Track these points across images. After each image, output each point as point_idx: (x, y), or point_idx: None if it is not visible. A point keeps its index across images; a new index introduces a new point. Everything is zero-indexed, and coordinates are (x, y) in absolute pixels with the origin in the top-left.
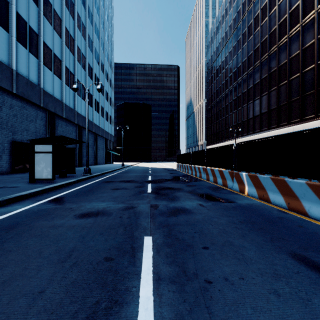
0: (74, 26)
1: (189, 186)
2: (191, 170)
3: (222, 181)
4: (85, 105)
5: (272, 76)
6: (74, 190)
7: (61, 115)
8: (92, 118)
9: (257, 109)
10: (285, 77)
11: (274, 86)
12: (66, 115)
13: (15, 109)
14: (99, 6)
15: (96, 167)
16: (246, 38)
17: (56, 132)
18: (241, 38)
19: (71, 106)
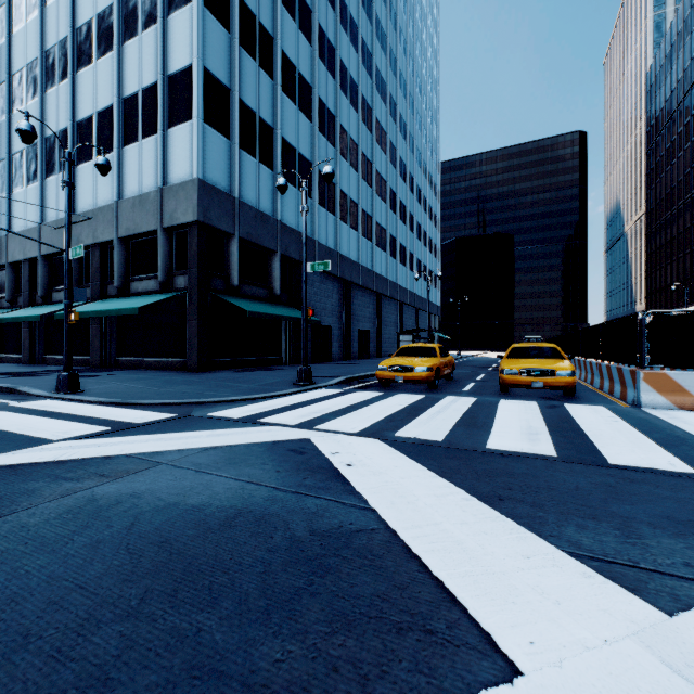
0: (396, 176)
1: None
2: None
3: None
4: (406, 272)
5: None
6: None
7: (386, 295)
8: (413, 288)
9: None
10: None
11: None
12: (390, 293)
13: (359, 299)
14: (420, 115)
15: None
16: None
17: (381, 315)
18: None
19: (393, 279)
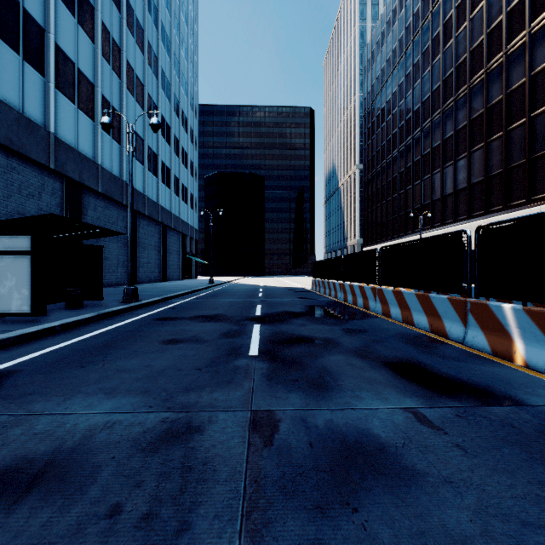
0: (121, 24)
1: (352, 334)
2: (344, 293)
3: (429, 320)
4: (143, 171)
5: (493, 112)
6: (68, 346)
7: (93, 188)
8: (156, 197)
9: (462, 176)
10: (521, 113)
11: (497, 131)
12: (104, 188)
13: None
14: None
15: (162, 285)
16: (440, 46)
17: (83, 220)
18: (429, 47)
19: (114, 171)
